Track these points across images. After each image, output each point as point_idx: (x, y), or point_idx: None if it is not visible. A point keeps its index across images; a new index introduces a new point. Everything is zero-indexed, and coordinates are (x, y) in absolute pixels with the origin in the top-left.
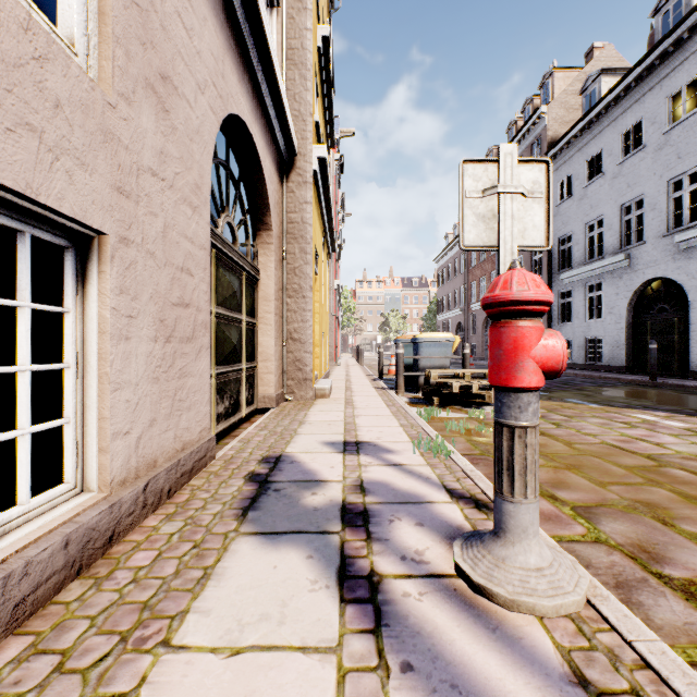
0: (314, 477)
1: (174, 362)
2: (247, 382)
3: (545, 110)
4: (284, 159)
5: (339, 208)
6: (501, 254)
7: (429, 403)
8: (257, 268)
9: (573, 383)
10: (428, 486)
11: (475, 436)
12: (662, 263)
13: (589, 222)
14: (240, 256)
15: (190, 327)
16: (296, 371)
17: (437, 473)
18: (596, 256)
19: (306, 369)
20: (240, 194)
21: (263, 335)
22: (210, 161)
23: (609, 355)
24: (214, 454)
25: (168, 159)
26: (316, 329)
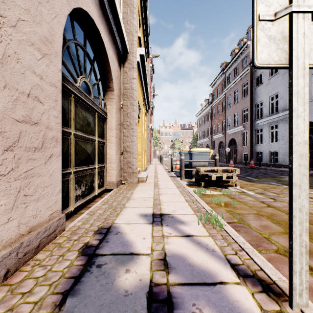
0: (130, 249)
1: (18, 166)
2: (99, 175)
3: (249, 43)
4: (121, 54)
5: (152, 91)
6: (294, 69)
7: (198, 185)
8: (105, 112)
9: (267, 173)
10: (216, 260)
11: (230, 207)
12: (309, 114)
13: (271, 96)
14: (93, 102)
15: (38, 140)
16: (128, 168)
17: (218, 244)
18: (274, 112)
19: (133, 167)
20: (93, 68)
21: (109, 149)
22: (61, 29)
23: (281, 159)
24: (64, 227)
25: (9, 2)
26: (139, 146)
